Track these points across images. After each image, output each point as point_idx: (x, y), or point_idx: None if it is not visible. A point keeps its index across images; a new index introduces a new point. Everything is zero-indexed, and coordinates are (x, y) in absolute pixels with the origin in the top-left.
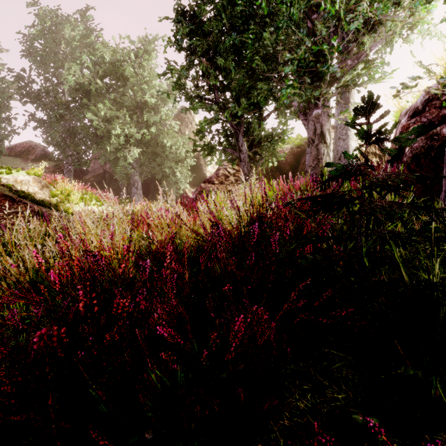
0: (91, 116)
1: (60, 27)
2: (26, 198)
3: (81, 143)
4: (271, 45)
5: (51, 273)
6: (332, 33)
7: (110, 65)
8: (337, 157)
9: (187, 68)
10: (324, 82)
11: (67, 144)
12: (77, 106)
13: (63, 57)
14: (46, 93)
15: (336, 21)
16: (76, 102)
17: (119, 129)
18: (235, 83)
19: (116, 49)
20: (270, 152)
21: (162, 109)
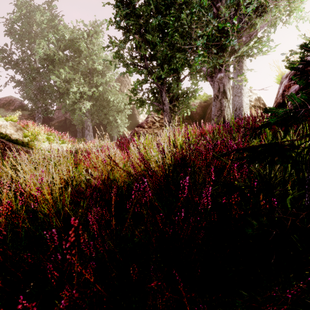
0: (55, 78)
1: (33, 13)
2: (3, 138)
3: (48, 98)
4: (187, 24)
5: None
6: (232, 16)
7: (69, 41)
8: (234, 109)
9: (124, 42)
10: (226, 53)
11: (37, 98)
12: (45, 71)
13: (35, 35)
14: (22, 61)
15: (236, 6)
16: (44, 68)
17: (75, 88)
18: (160, 54)
19: (73, 30)
20: (185, 105)
21: (107, 73)
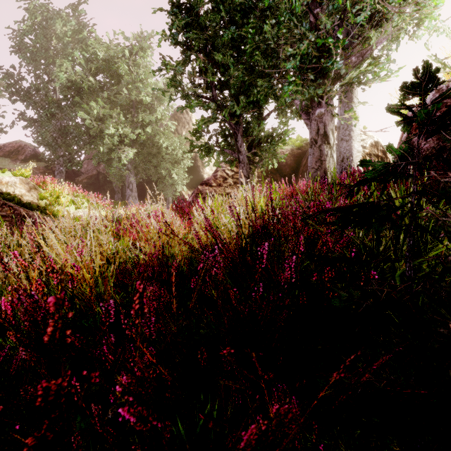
0: (83, 114)
1: (51, 22)
2: (11, 201)
3: (73, 143)
4: (272, 39)
5: (2, 301)
6: (336, 27)
7: (103, 62)
8: (340, 159)
9: (183, 64)
10: (328, 79)
11: (58, 144)
12: (69, 104)
13: (54, 53)
14: (36, 90)
15: (342, 14)
16: (68, 100)
17: (113, 129)
18: (234, 80)
19: (109, 46)
20: (270, 153)
21: (158, 108)
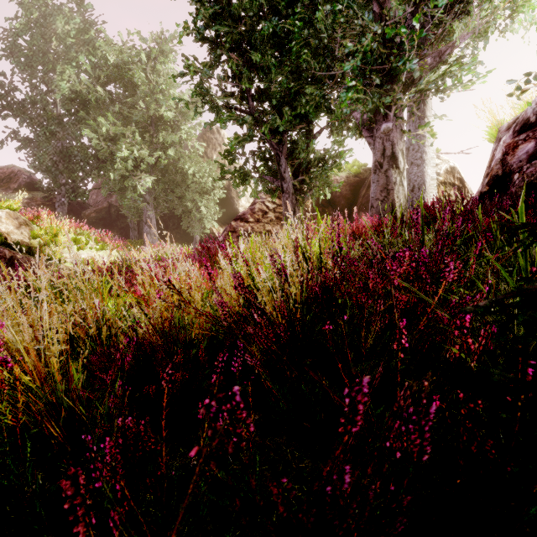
0: (89, 132)
1: (51, 19)
2: None
3: (77, 168)
4: (326, 31)
5: None
6: (409, 16)
7: (115, 68)
8: (409, 188)
9: (211, 66)
10: (397, 85)
11: (59, 170)
12: (73, 121)
13: (55, 58)
14: (32, 103)
15: None
16: (71, 115)
17: (126, 151)
18: (276, 87)
19: (123, 49)
20: (322, 180)
21: (183, 126)
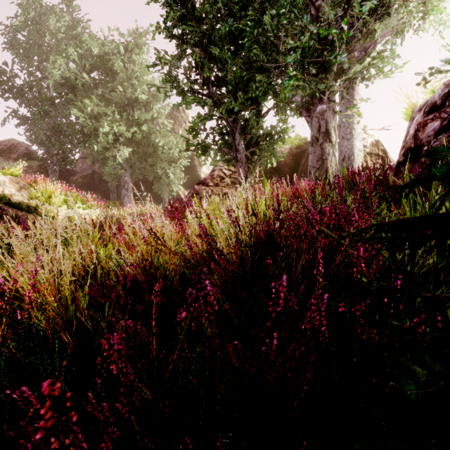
0: (77, 112)
1: (45, 17)
2: None
3: (67, 141)
4: (272, 31)
5: None
6: (340, 18)
7: (98, 58)
8: (341, 158)
9: (179, 58)
10: (330, 74)
11: (52, 143)
12: (63, 102)
13: (48, 50)
14: (29, 87)
15: (346, 4)
16: (61, 97)
17: (107, 127)
18: (232, 76)
19: (104, 42)
20: (269, 152)
21: (154, 106)
